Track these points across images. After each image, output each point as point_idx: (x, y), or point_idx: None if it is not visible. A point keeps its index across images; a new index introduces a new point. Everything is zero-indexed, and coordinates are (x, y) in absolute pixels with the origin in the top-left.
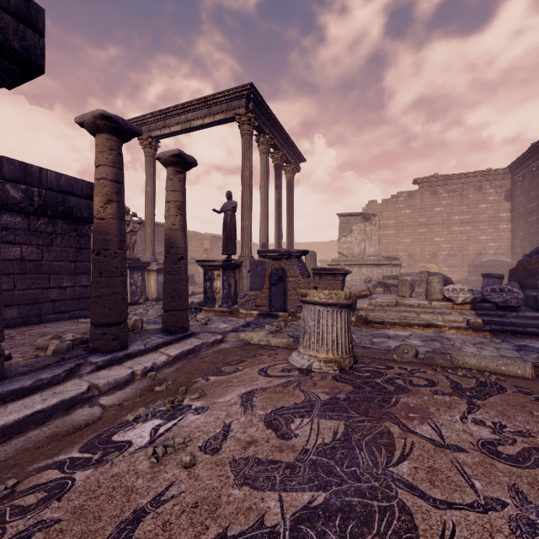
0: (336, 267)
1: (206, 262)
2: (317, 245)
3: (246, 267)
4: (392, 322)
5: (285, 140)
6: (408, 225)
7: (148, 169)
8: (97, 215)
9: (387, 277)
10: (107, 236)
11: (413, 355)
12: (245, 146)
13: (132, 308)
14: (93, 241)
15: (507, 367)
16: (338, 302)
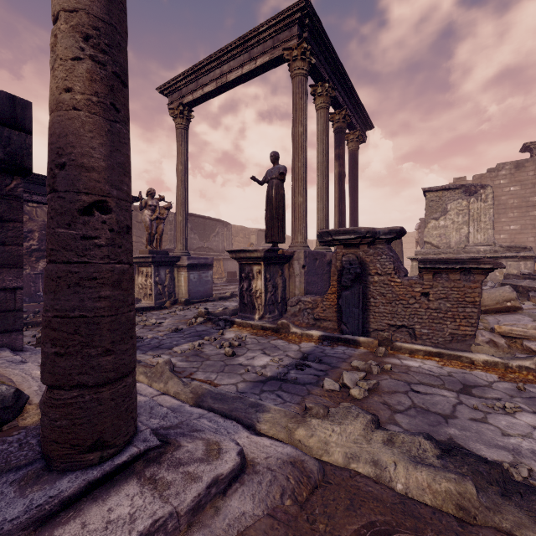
0: None
1: (242, 253)
2: None
3: (299, 260)
4: None
5: (348, 95)
6: (515, 206)
7: (179, 144)
8: None
9: (513, 276)
10: None
11: None
12: (297, 92)
13: (145, 316)
14: None
15: None
16: None
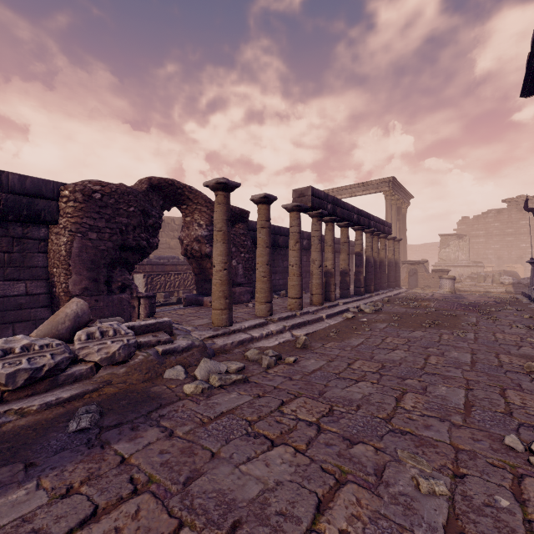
0: (438, 267)
1: None
2: (412, 247)
3: None
4: (471, 291)
5: (403, 192)
6: (497, 234)
7: None
8: (390, 258)
9: (474, 273)
10: (392, 263)
11: (474, 295)
12: (388, 207)
13: None
14: (389, 264)
15: (501, 296)
16: (451, 278)
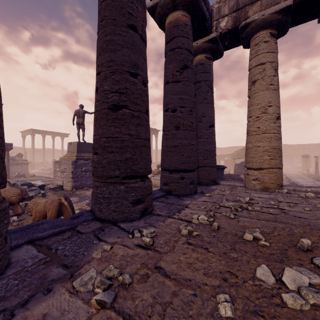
0: None
1: None
2: None
3: None
4: None
5: (54, 132)
6: None
7: (23, 142)
8: None
9: None
10: None
11: None
12: (32, 140)
13: None
14: None
15: None
16: None
